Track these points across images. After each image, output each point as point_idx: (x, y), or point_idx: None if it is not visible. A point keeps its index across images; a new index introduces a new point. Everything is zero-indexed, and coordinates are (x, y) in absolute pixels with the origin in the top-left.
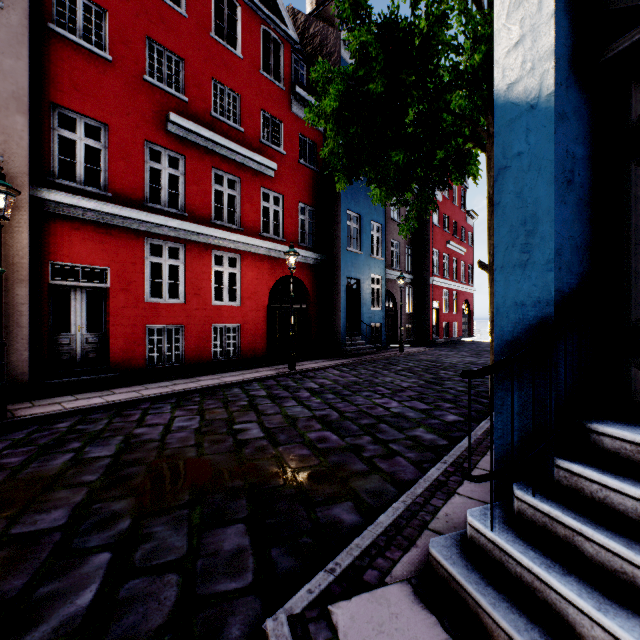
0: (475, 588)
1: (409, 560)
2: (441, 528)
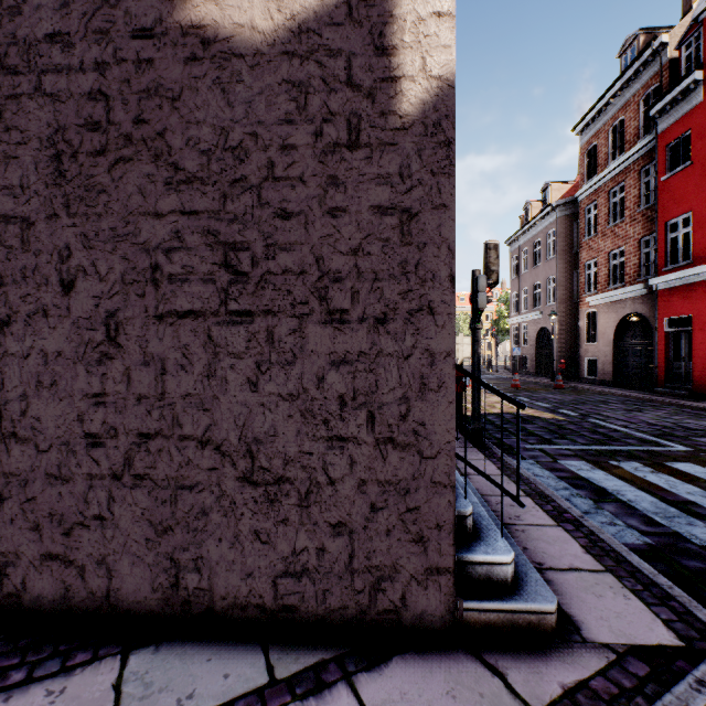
0: (528, 563)
1: (579, 668)
2: (507, 701)
